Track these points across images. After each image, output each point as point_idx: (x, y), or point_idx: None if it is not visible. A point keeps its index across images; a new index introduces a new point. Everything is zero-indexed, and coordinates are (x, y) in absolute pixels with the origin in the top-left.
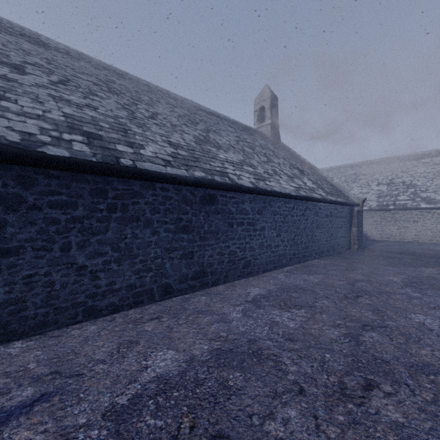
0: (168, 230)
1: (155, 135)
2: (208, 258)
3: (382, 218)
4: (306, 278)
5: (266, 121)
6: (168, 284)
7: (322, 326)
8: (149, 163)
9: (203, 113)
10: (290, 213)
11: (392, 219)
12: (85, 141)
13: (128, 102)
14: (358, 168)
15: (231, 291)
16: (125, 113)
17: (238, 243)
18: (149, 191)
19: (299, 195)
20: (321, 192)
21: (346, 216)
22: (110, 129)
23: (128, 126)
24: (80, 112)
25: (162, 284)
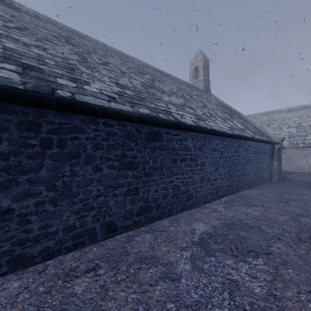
0: (111, 167)
1: (103, 76)
2: (153, 193)
3: (293, 154)
4: (246, 210)
5: (199, 77)
6: (112, 222)
7: (298, 294)
8: (91, 97)
9: (150, 69)
10: (226, 150)
11: (301, 155)
12: (18, 71)
13: (83, 51)
14: (271, 115)
15: (175, 226)
16: (76, 57)
17: (181, 178)
18: (91, 126)
19: (234, 134)
20: (249, 132)
21: (269, 153)
22: (55, 66)
23: (76, 66)
24: (25, 49)
25: (105, 223)
